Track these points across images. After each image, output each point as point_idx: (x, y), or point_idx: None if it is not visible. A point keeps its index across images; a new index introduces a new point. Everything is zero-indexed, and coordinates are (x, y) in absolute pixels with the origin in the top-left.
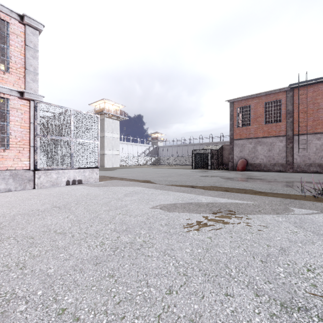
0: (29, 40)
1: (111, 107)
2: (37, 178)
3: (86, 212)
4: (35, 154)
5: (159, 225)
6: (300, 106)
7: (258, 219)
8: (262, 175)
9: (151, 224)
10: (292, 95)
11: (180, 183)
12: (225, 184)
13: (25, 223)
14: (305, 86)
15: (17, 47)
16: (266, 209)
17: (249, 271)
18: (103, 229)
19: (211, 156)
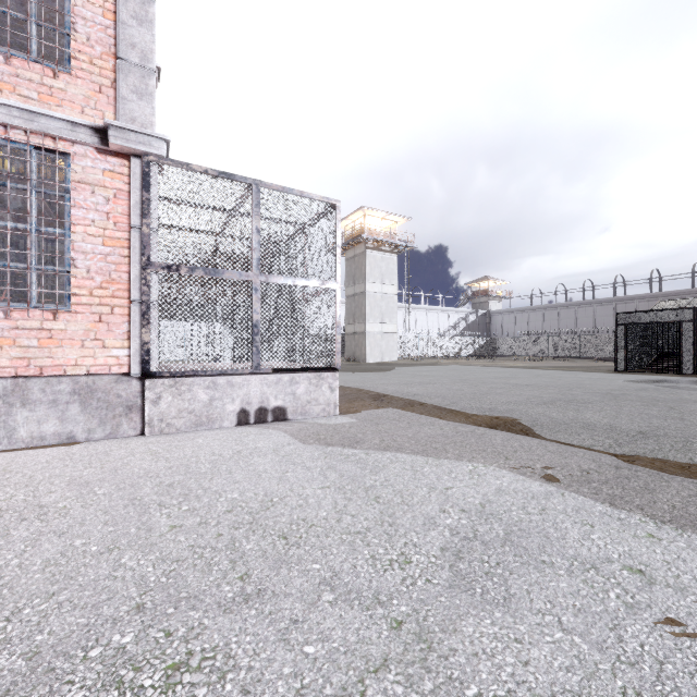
0: None
1: (379, 225)
2: (151, 402)
3: None
4: (142, 325)
5: None
6: None
7: None
8: None
9: None
10: None
11: (692, 456)
12: None
13: None
14: None
15: None
16: None
17: None
18: None
19: (696, 330)
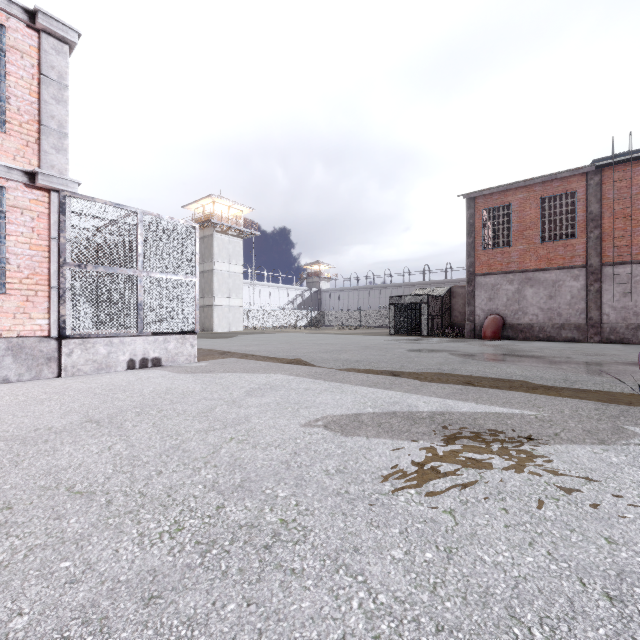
0: (47, 63)
1: (227, 211)
2: (66, 355)
3: (155, 436)
4: (60, 304)
5: (321, 472)
6: (615, 204)
7: (560, 457)
8: (538, 348)
9: (303, 469)
10: (600, 181)
11: (367, 367)
12: (464, 368)
13: (7, 464)
14: (626, 162)
15: (22, 78)
16: (570, 431)
17: (582, 638)
18: (187, 482)
19: (429, 309)
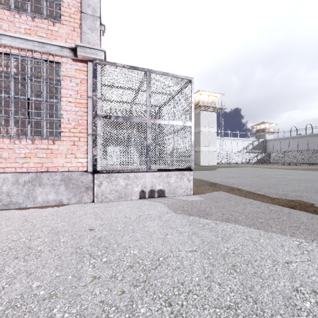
0: None
1: (207, 98)
2: (97, 185)
3: None
4: (93, 146)
5: None
6: None
7: None
8: None
9: None
10: None
11: None
12: None
13: None
14: None
15: None
16: None
17: None
18: None
19: None
